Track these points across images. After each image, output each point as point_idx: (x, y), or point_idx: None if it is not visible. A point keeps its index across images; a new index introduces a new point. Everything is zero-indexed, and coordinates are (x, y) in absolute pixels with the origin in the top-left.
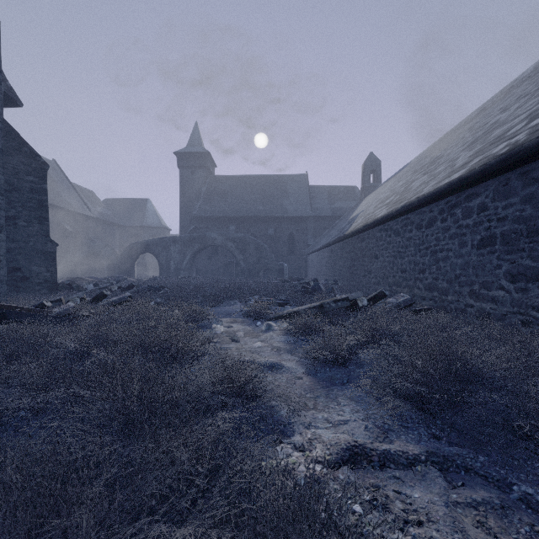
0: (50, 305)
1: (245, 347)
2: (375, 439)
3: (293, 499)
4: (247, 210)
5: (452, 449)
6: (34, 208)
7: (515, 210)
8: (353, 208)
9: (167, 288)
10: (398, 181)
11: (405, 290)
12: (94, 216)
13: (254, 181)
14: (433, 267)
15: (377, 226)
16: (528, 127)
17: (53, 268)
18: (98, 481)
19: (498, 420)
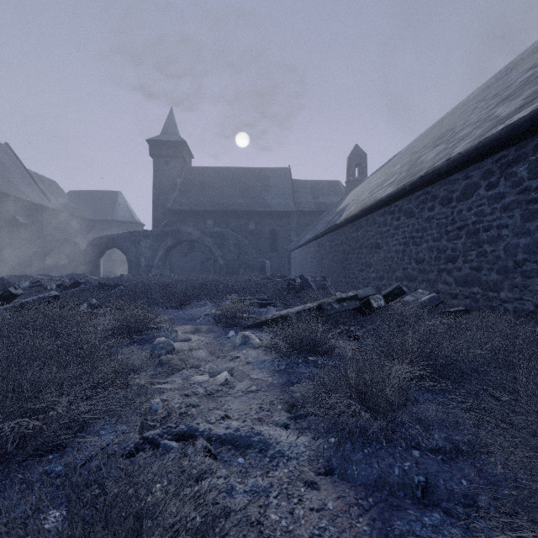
0: None
1: (201, 383)
2: None
3: None
4: (226, 204)
5: None
6: None
7: None
8: (338, 203)
9: (124, 286)
10: (393, 166)
11: (423, 285)
12: (54, 208)
13: (234, 173)
14: (471, 253)
15: (379, 210)
16: None
17: None
18: None
19: None
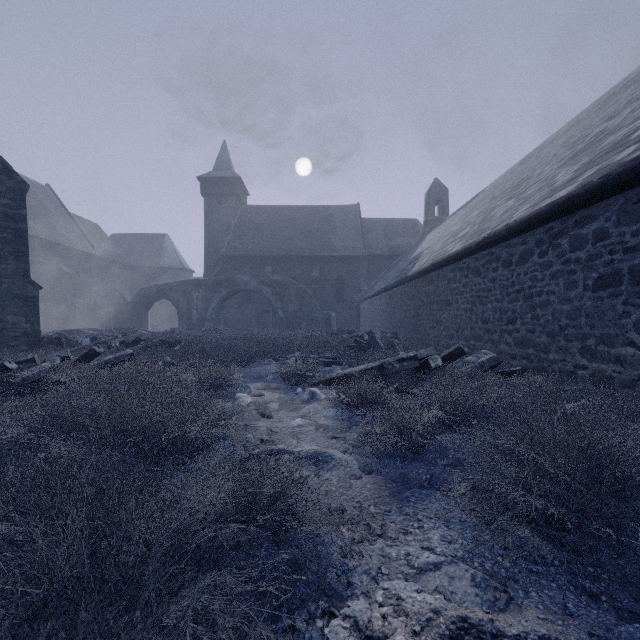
0: (14, 367)
1: (279, 426)
2: (492, 604)
3: None
4: (286, 248)
5: (633, 629)
6: (9, 240)
7: None
8: (414, 246)
9: (184, 343)
10: (472, 211)
11: (488, 345)
12: (98, 255)
13: (295, 213)
14: (527, 316)
15: (449, 265)
16: None
17: (35, 317)
18: None
19: None
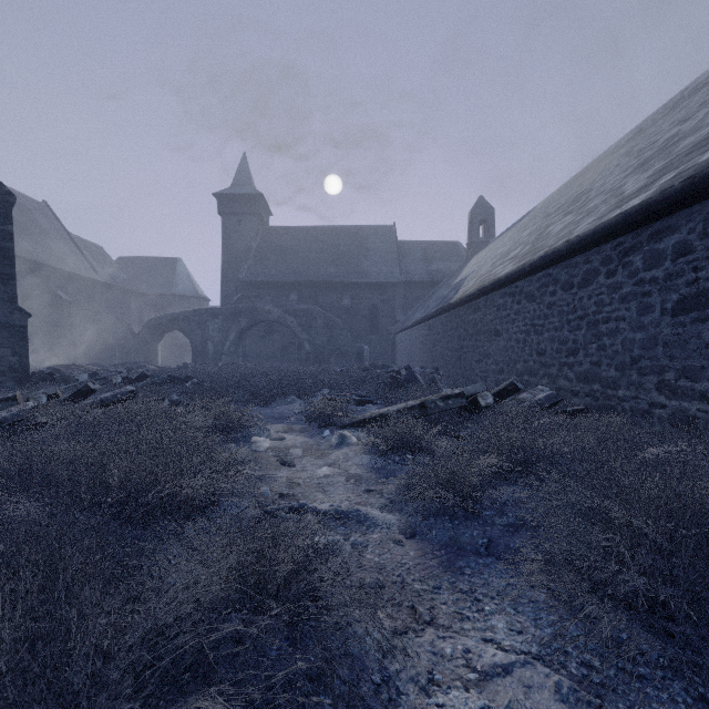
0: None
1: (302, 476)
2: None
3: None
4: (313, 274)
5: None
6: None
7: None
8: (456, 271)
9: (196, 379)
10: (522, 230)
11: (544, 381)
12: (102, 280)
13: (324, 234)
14: (591, 346)
15: (499, 290)
16: None
17: (23, 349)
18: None
19: None
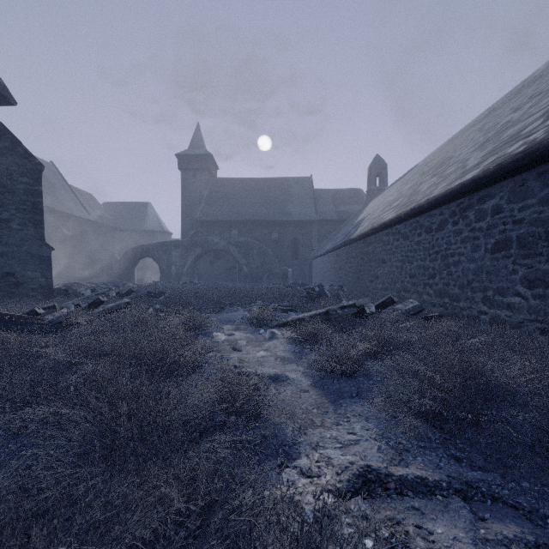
0: (42, 312)
1: (247, 357)
2: (389, 462)
3: (301, 548)
4: (250, 214)
5: (476, 474)
6: (29, 211)
7: (533, 212)
8: (358, 212)
9: (167, 294)
10: (405, 184)
11: (414, 296)
12: (93, 220)
13: (258, 184)
14: (443, 272)
15: (385, 230)
16: (546, 125)
17: (48, 273)
18: (73, 521)
19: (524, 441)
